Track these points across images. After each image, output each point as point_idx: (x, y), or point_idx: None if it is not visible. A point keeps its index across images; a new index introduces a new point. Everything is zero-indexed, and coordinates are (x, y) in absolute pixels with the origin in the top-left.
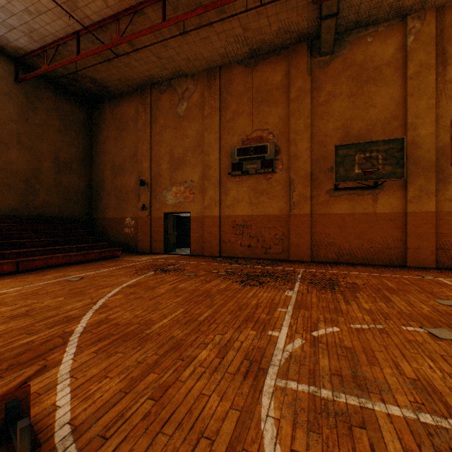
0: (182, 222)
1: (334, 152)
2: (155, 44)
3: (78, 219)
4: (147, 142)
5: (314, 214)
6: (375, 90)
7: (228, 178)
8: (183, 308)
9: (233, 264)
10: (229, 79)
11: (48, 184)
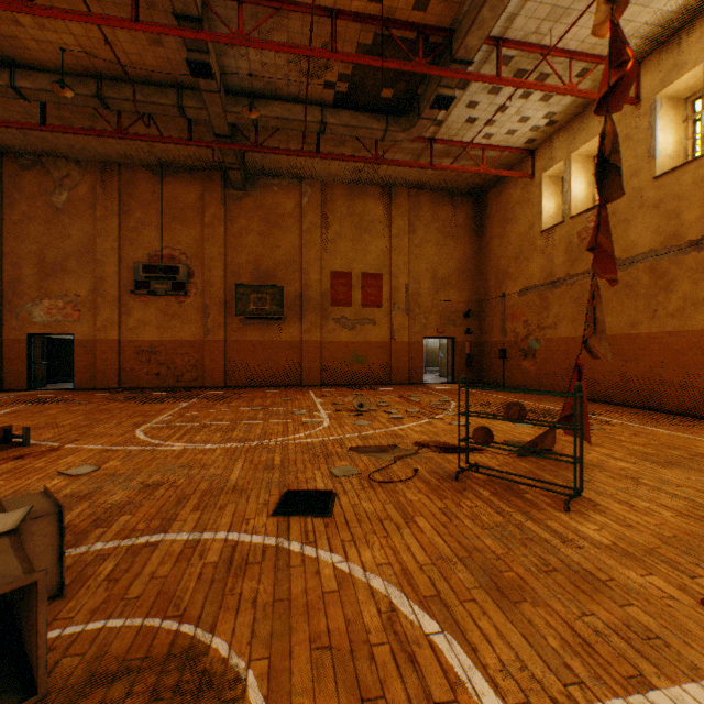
0: (56, 346)
1: (235, 289)
2: (24, 129)
3: None
4: None
5: (229, 340)
6: (280, 235)
7: (131, 296)
8: (84, 416)
9: (137, 393)
10: (133, 182)
11: None
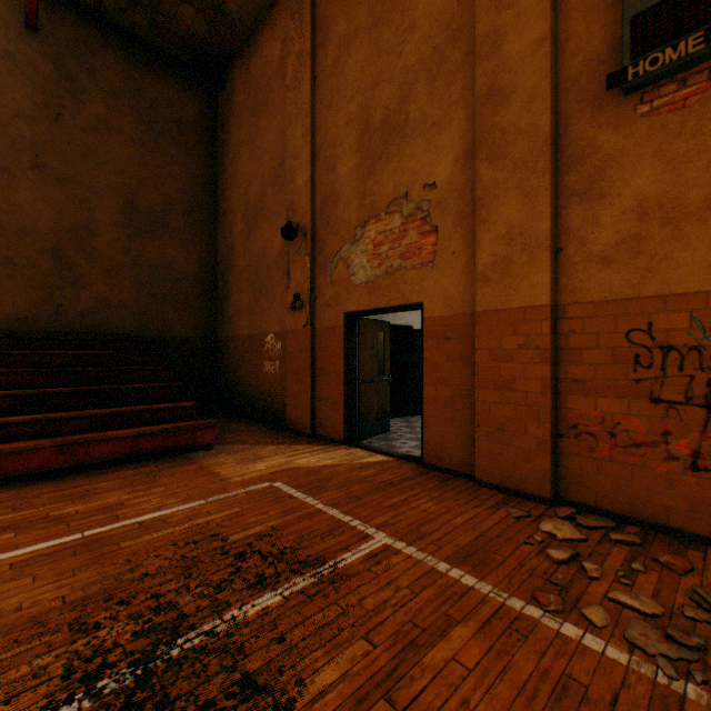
0: (417, 344)
1: None
2: None
3: (182, 341)
4: (305, 110)
5: None
6: None
7: (602, 112)
8: None
9: None
10: None
11: (109, 262)
